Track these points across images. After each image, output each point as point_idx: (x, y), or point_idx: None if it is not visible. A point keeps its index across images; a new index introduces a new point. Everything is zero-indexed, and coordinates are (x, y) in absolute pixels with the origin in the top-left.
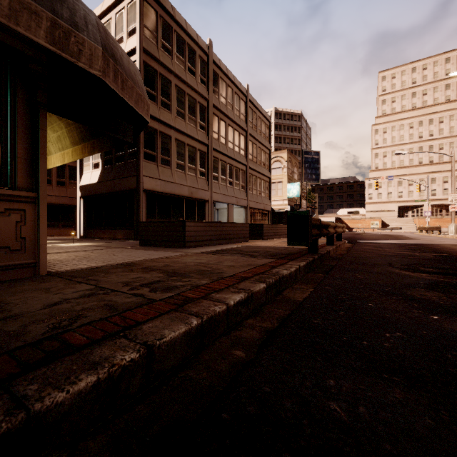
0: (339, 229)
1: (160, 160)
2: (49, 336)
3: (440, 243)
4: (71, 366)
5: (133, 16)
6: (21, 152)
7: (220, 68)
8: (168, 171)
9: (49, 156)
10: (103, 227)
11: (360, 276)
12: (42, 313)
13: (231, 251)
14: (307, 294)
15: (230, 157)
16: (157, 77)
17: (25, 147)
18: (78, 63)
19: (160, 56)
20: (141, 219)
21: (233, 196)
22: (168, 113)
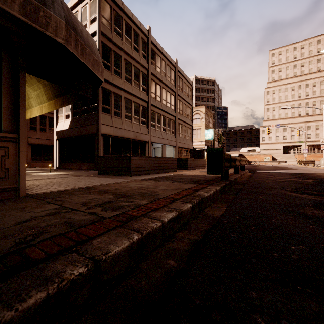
0: (243, 162)
1: (113, 112)
2: (13, 251)
3: (316, 172)
4: (25, 282)
5: (93, 8)
6: (5, 103)
7: (156, 46)
8: (119, 121)
9: (31, 109)
10: (73, 161)
11: (262, 197)
12: (13, 229)
13: (165, 178)
14: (223, 211)
15: (164, 111)
16: (111, 53)
17: (8, 99)
18: (46, 32)
19: (113, 37)
20: (99, 155)
21: (166, 139)
22: (119, 78)
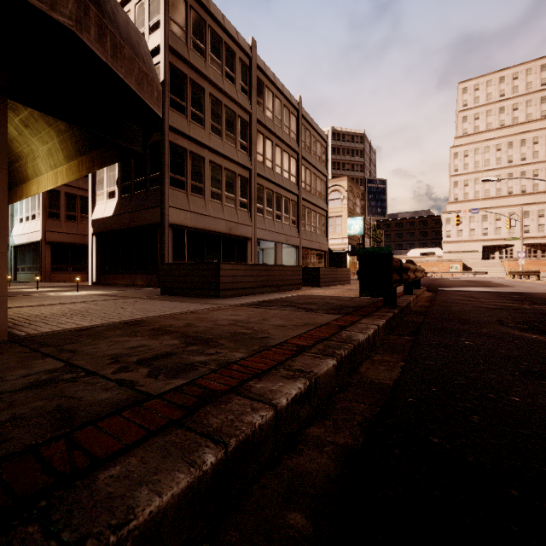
0: (418, 274)
1: (190, 187)
2: None
3: None
4: None
5: (156, 6)
6: None
7: (265, 74)
8: (201, 201)
9: (39, 177)
10: (120, 271)
11: (469, 342)
12: None
13: (280, 303)
14: (397, 372)
15: (279, 185)
16: (187, 83)
17: None
18: None
19: (190, 56)
20: (166, 261)
21: (282, 233)
22: (201, 128)
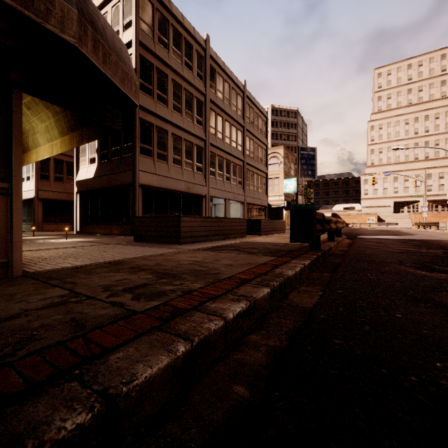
0: (339, 224)
1: (156, 154)
2: None
3: (442, 239)
4: None
5: (129, 8)
6: None
7: (217, 63)
8: (165, 166)
9: (38, 148)
10: (100, 222)
11: (373, 277)
12: None
13: (229, 248)
14: (316, 299)
15: (228, 152)
16: (153, 71)
17: None
18: (45, 25)
19: (156, 49)
20: (136, 214)
21: (230, 192)
22: (165, 107)
